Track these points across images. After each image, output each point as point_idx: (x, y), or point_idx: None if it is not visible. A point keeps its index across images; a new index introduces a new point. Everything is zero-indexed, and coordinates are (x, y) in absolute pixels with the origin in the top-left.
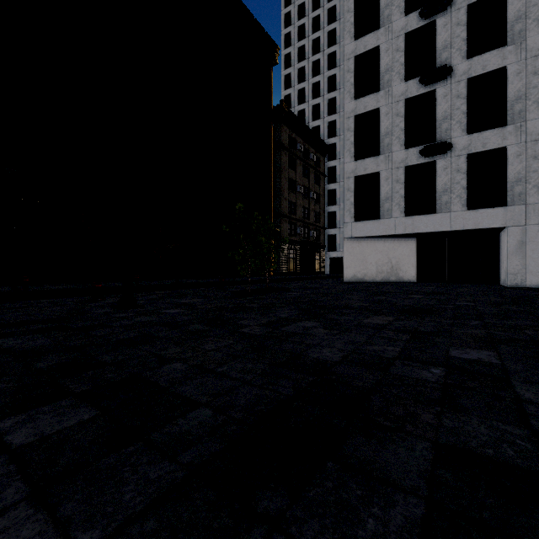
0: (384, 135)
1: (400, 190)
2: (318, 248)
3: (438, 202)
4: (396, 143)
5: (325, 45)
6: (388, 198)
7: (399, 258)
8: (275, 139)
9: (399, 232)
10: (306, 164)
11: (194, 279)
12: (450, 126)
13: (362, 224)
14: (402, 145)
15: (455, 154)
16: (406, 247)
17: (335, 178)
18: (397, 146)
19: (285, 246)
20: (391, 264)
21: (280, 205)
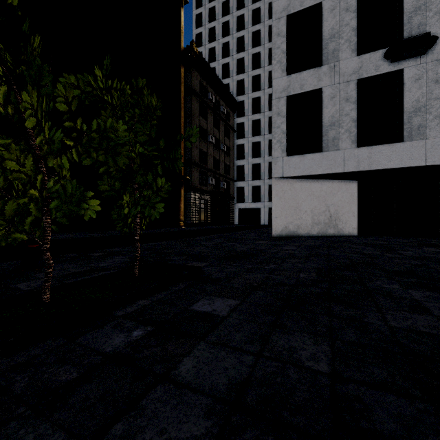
0: (328, 38)
1: (351, 112)
2: (228, 200)
3: (407, 126)
4: (345, 48)
5: (234, 8)
6: (334, 123)
7: (338, 205)
8: (186, 83)
9: (350, 168)
10: (217, 116)
11: (77, 232)
12: (426, 20)
13: (298, 159)
14: (355, 50)
15: (432, 58)
16: (346, 191)
17: (244, 133)
18: (346, 51)
19: (195, 195)
20: (329, 212)
21: (190, 153)
